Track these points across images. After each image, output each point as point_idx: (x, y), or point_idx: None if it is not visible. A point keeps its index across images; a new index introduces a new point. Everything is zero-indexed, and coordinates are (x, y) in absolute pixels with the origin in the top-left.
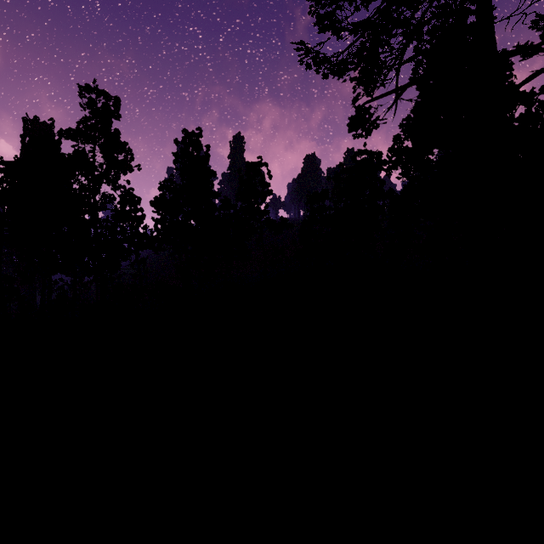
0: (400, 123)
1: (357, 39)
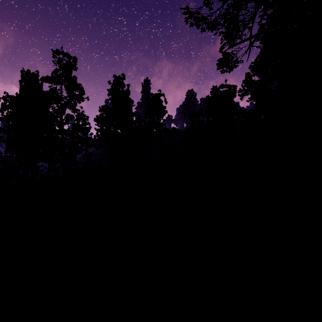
0: (250, 65)
1: (225, 2)
